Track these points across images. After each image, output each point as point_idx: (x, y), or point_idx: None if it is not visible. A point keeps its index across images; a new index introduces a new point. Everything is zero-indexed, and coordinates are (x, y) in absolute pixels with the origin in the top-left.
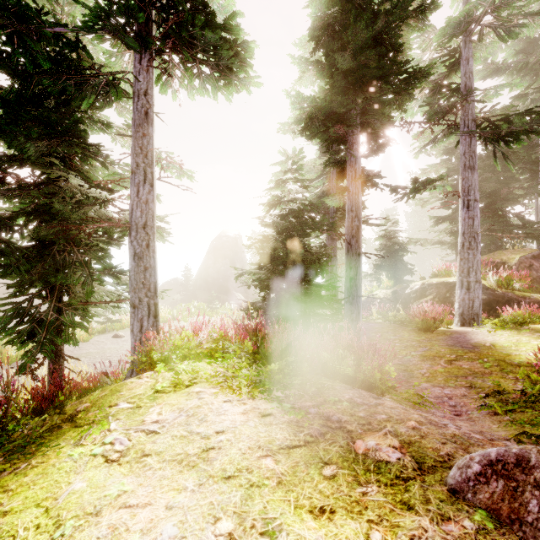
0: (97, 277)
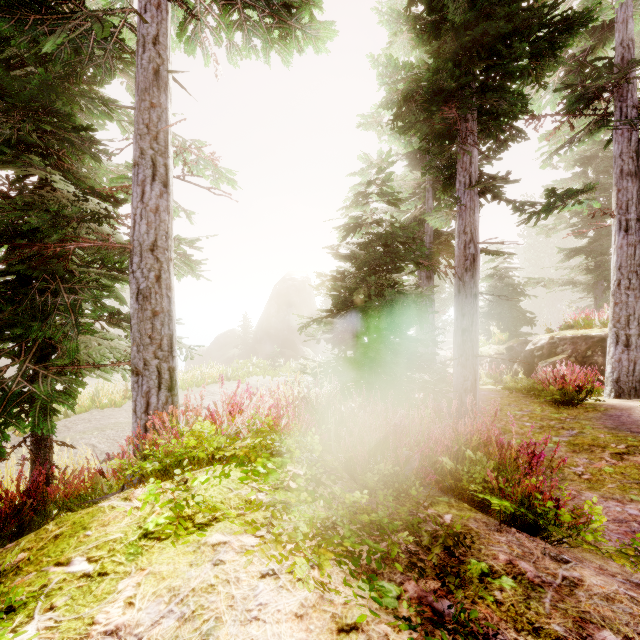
0: (86, 326)
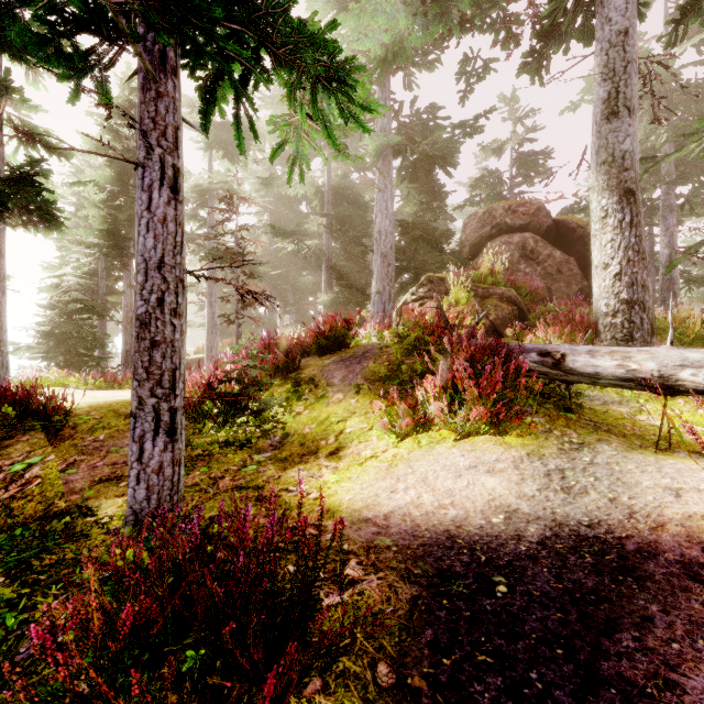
0: None
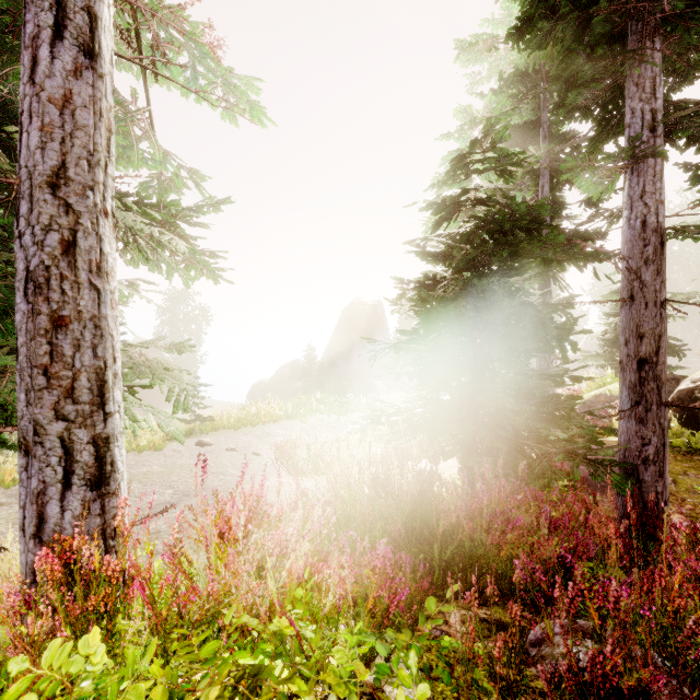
0: None
